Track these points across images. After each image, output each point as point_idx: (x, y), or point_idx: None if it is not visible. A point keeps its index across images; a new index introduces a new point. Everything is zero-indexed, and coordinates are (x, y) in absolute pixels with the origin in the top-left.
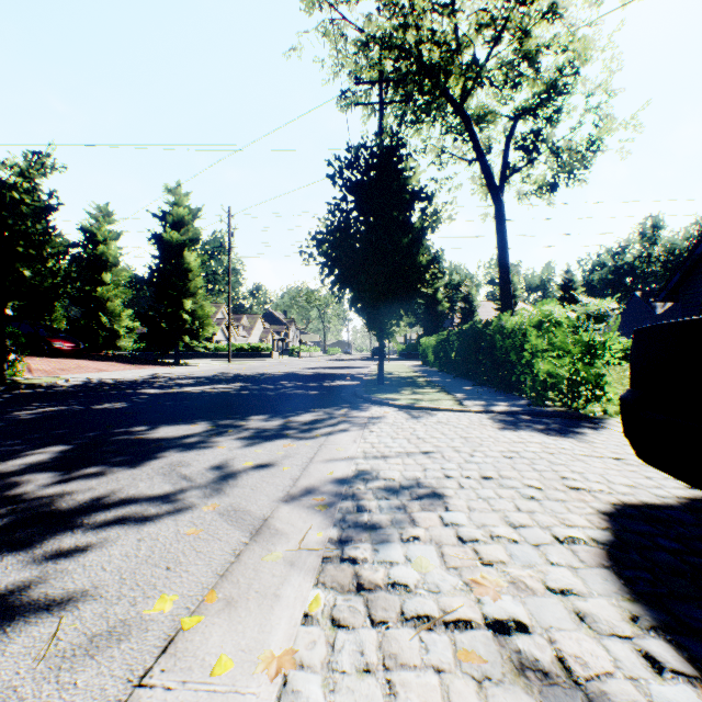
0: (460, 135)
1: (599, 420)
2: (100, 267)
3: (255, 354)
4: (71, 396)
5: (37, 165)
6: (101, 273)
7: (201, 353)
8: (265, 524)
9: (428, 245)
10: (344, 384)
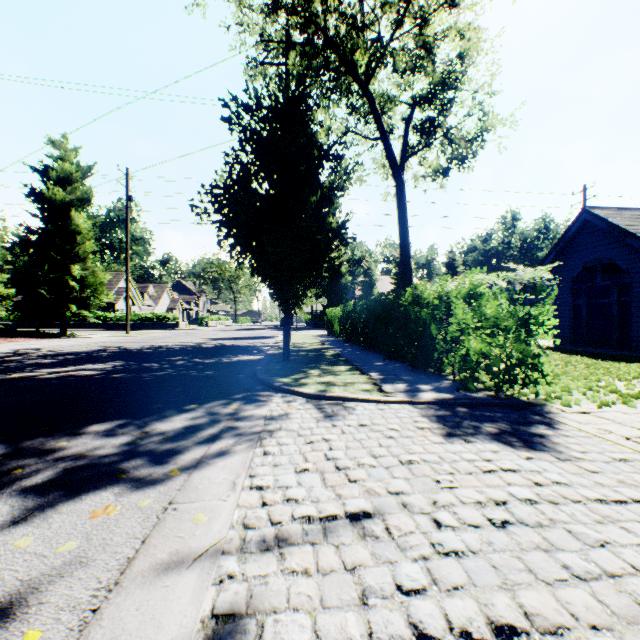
0: (363, 117)
1: (540, 408)
2: None
3: (160, 324)
4: None
5: None
6: None
7: (99, 323)
8: None
9: (339, 205)
10: (246, 360)
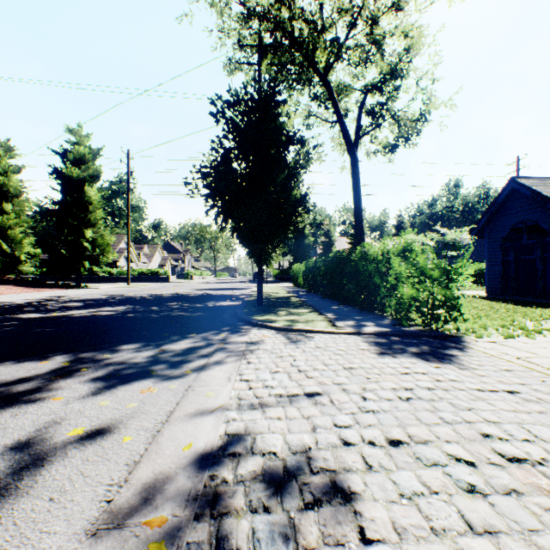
0: (323, 103)
1: (458, 339)
2: (0, 197)
3: (154, 278)
4: None
5: None
6: (2, 203)
7: (105, 277)
8: None
9: (302, 181)
10: (228, 305)
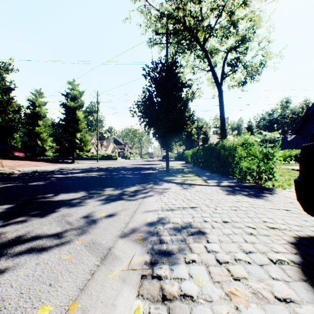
0: (202, 59)
1: (271, 189)
2: (37, 118)
3: (109, 158)
4: (20, 178)
5: (4, 68)
6: (37, 121)
7: (84, 158)
8: (109, 252)
9: (189, 107)
10: (150, 172)
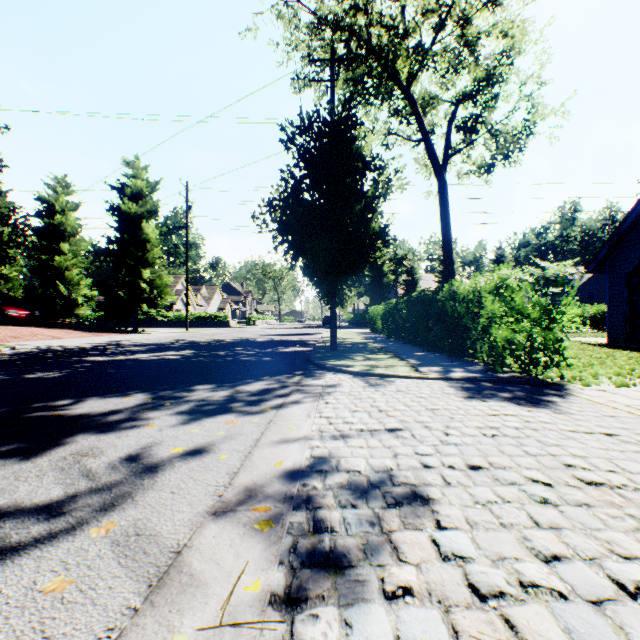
0: (405, 118)
1: (560, 386)
2: (58, 236)
3: (213, 323)
4: (8, 364)
5: None
6: (59, 243)
7: (161, 322)
8: (176, 564)
9: (381, 211)
10: (298, 350)
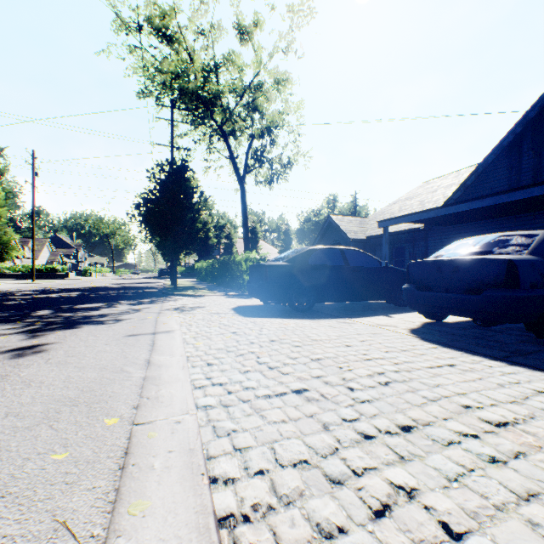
0: (222, 137)
1: None
2: None
3: (49, 275)
4: None
5: None
6: None
7: None
8: (161, 312)
9: (202, 219)
10: (153, 290)
